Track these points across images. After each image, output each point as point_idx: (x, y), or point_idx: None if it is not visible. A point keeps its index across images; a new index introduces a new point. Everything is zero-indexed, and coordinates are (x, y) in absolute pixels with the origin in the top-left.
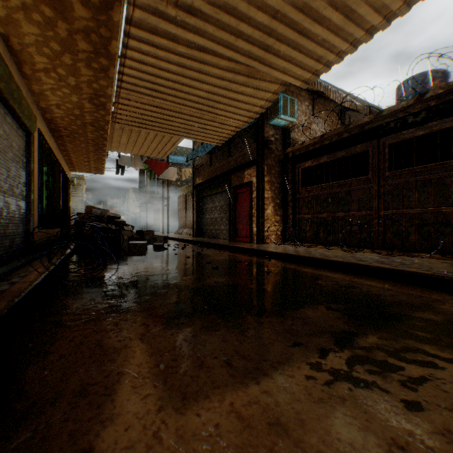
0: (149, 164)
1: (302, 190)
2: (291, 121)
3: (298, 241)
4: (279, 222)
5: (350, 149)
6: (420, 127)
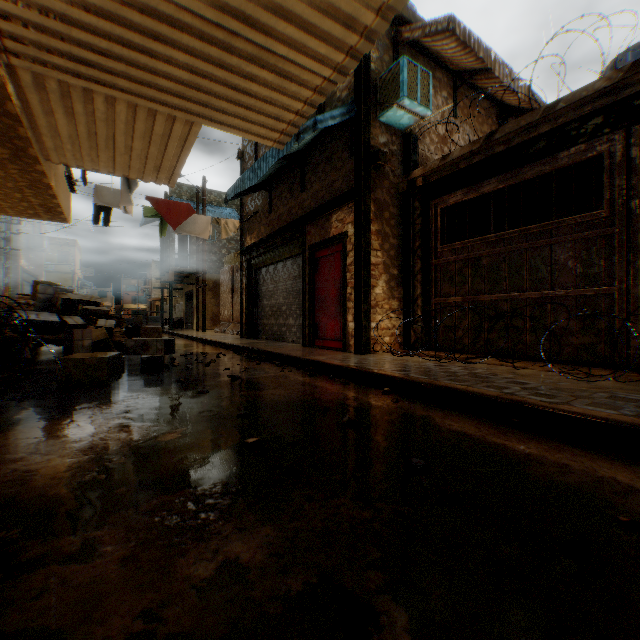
0: (156, 206)
1: (443, 250)
2: (422, 116)
3: (434, 348)
4: (398, 312)
5: (555, 158)
6: None
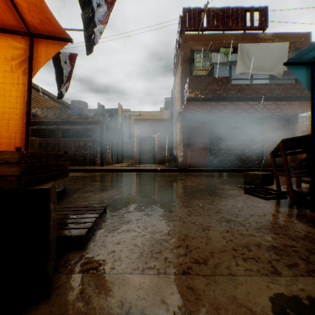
0: None
1: None
2: None
3: None
4: None
5: (48, 126)
6: (70, 126)
